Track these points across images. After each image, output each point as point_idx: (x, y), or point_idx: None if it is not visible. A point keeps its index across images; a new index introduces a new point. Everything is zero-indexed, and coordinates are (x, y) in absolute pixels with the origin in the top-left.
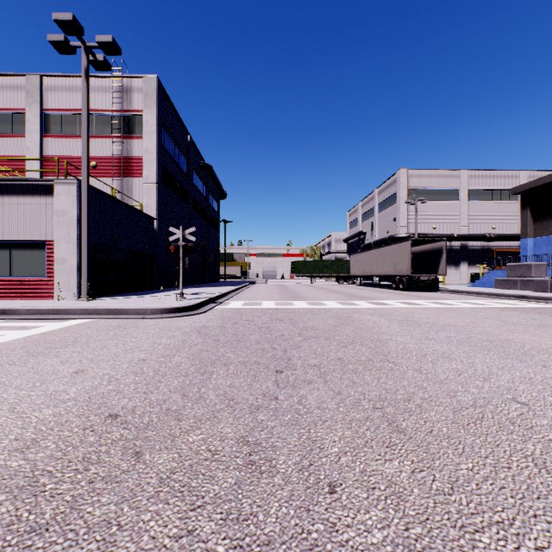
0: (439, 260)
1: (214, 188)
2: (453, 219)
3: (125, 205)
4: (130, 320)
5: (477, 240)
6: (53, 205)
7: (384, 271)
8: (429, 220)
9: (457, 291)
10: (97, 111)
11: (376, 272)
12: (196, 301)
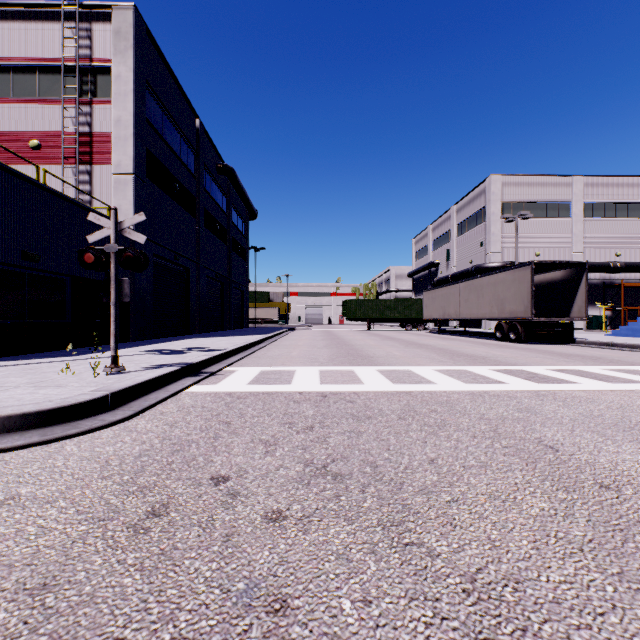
0: (573, 296)
1: (240, 203)
2: (562, 243)
3: (59, 197)
4: None
5: (597, 270)
6: None
7: (480, 312)
8: (529, 244)
9: (614, 345)
10: (41, 61)
11: (466, 315)
12: (133, 379)
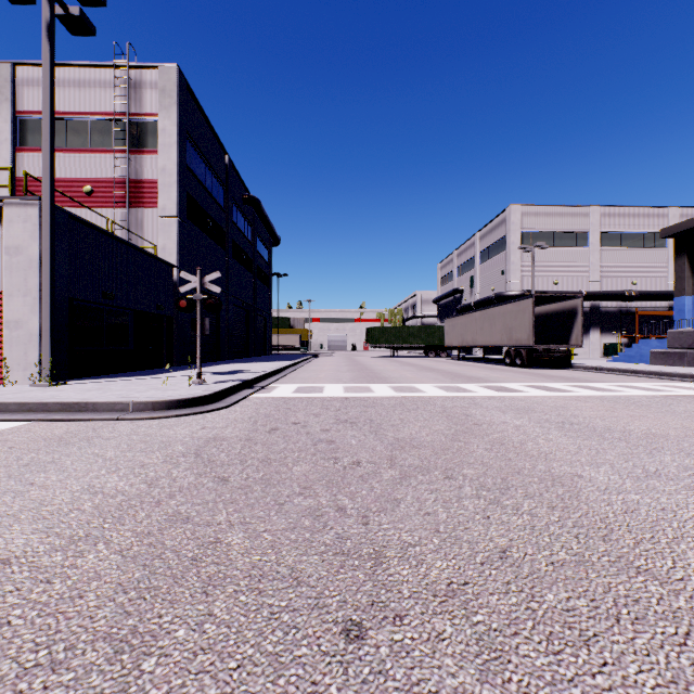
0: (571, 326)
1: (263, 230)
2: (580, 271)
3: (126, 244)
4: (94, 423)
5: (613, 299)
6: (2, 239)
7: (493, 340)
8: (548, 273)
9: (600, 369)
10: (94, 115)
11: (481, 342)
12: (219, 387)
